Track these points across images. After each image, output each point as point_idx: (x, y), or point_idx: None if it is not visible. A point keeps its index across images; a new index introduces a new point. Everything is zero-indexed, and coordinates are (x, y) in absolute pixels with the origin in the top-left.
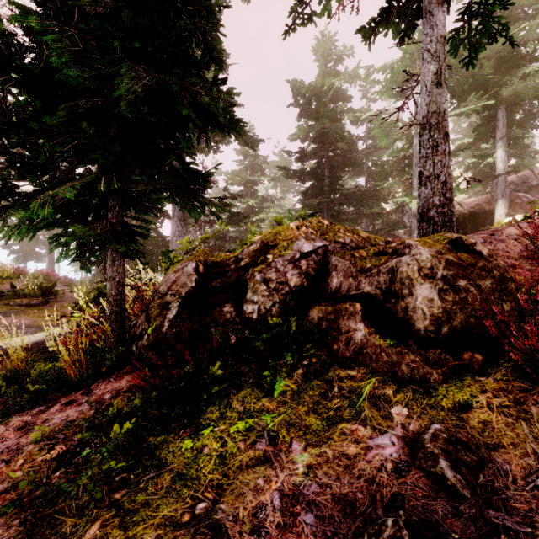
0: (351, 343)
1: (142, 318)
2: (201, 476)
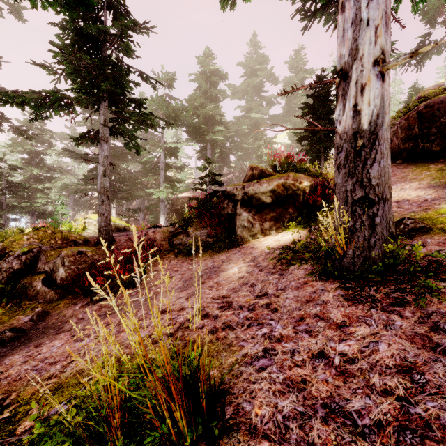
0: (35, 290)
1: None
2: None
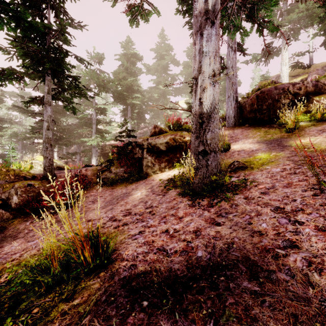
0: None
1: None
2: None
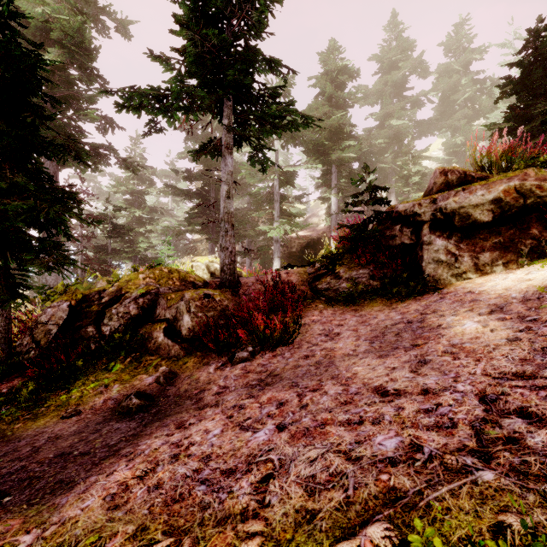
0: (156, 343)
1: (27, 340)
2: (70, 403)
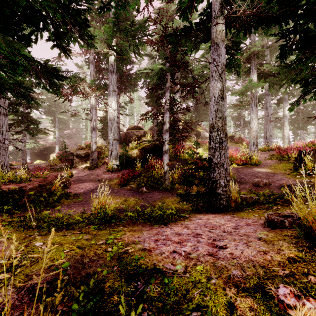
0: None
1: None
2: None
